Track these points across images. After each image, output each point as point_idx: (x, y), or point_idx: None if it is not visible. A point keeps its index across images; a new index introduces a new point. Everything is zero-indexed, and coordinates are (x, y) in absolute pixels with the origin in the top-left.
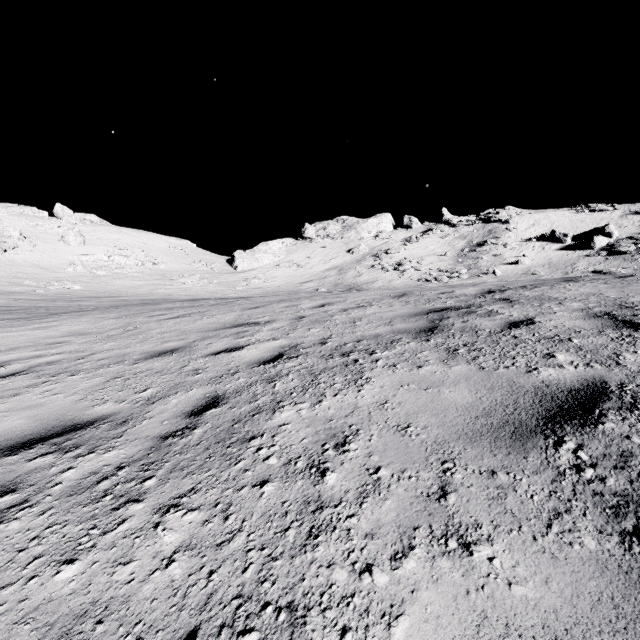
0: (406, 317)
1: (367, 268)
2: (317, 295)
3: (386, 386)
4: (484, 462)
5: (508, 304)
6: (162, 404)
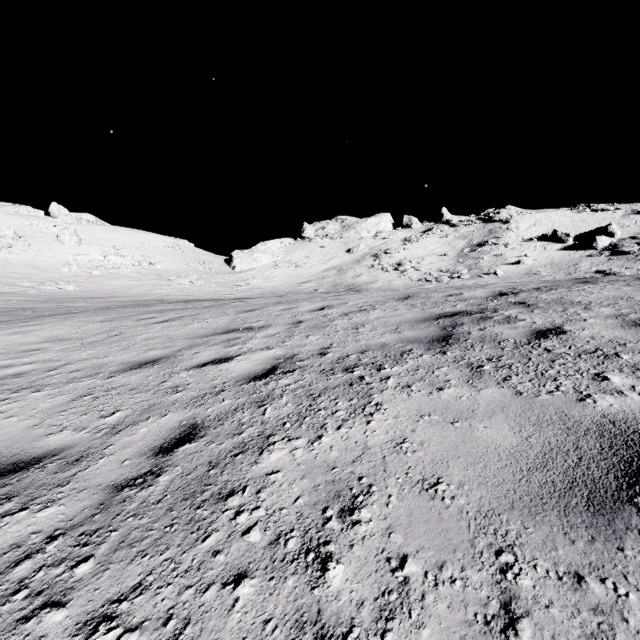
0: (414, 323)
1: (367, 268)
2: (316, 297)
3: (401, 416)
4: (560, 555)
5: (526, 309)
6: (128, 434)
